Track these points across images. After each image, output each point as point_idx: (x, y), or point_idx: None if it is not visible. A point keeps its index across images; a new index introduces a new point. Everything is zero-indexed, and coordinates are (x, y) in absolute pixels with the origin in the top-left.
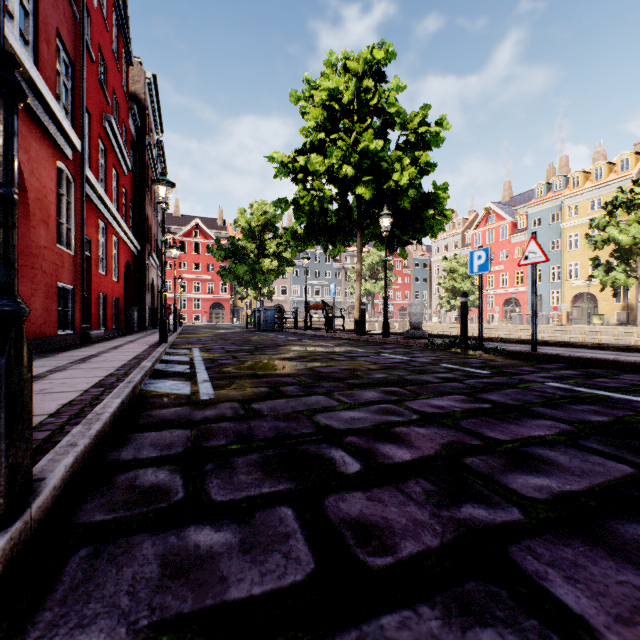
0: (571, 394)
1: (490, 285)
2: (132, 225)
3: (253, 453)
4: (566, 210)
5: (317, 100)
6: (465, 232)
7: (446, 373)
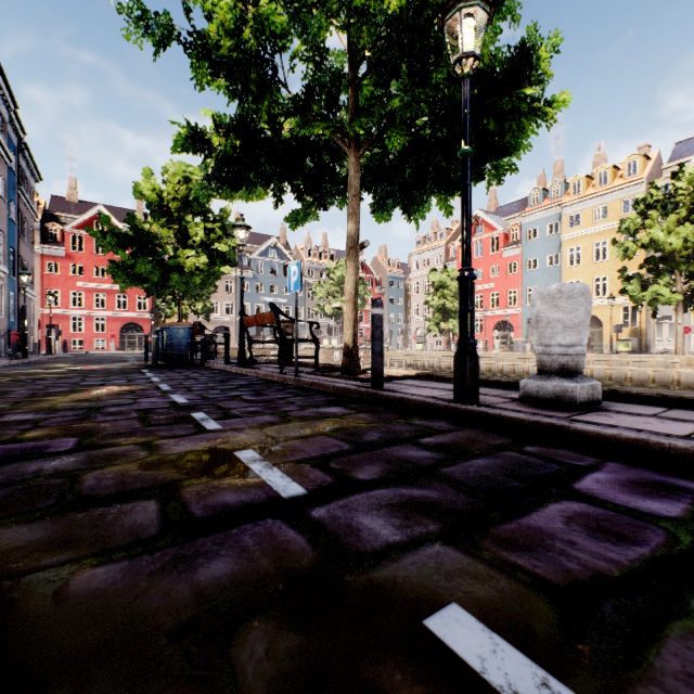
0: None
1: (479, 306)
2: None
3: None
4: (567, 219)
5: None
6: (449, 244)
7: None
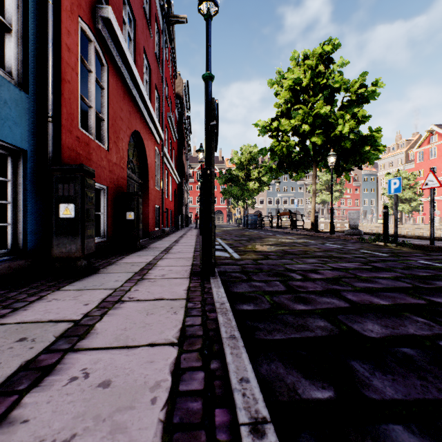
0: (426, 266)
1: None
2: (176, 168)
3: (263, 272)
4: None
5: (285, 85)
6: (408, 151)
7: (359, 254)
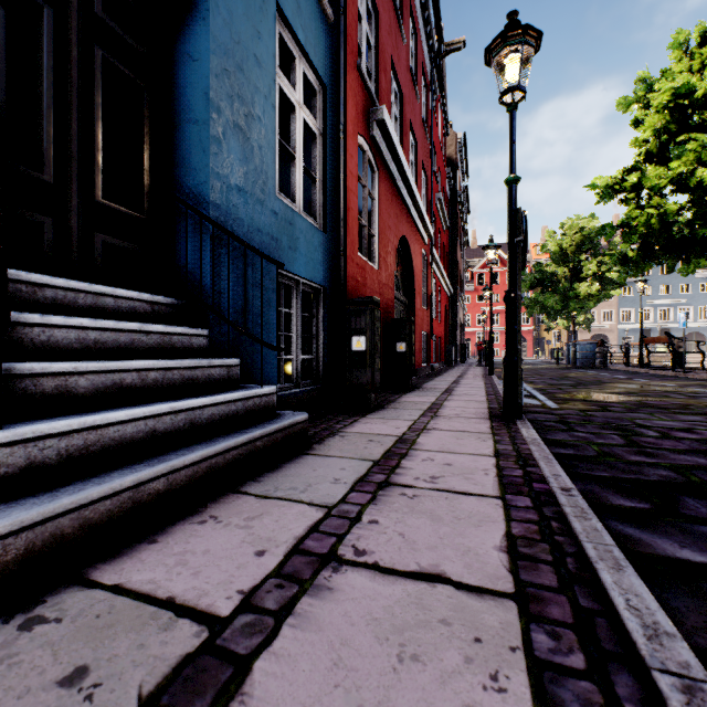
0: None
1: None
2: (446, 273)
3: (594, 425)
4: None
5: (655, 104)
6: None
7: None
